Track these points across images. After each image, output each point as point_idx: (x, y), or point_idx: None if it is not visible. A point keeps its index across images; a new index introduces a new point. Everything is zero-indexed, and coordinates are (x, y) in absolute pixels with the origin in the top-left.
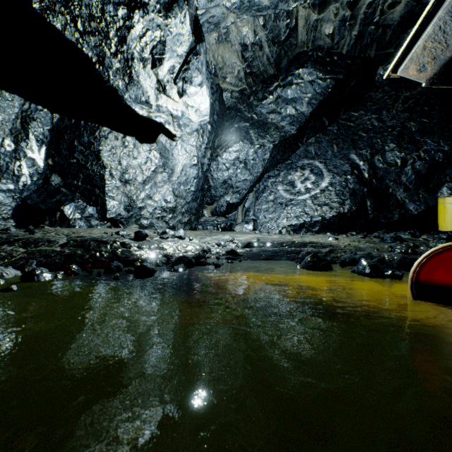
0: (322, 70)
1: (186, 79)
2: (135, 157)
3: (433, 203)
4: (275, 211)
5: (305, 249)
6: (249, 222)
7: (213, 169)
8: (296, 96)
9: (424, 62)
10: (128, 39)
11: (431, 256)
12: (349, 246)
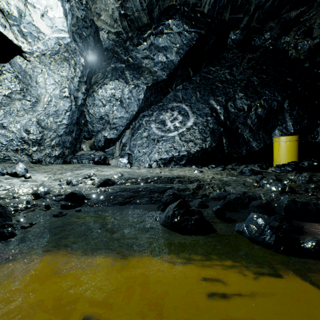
0: (188, 24)
1: None
2: None
3: (269, 141)
4: (148, 146)
5: (172, 186)
6: (124, 156)
7: (89, 105)
8: (166, 45)
9: None
10: None
11: None
12: (215, 179)
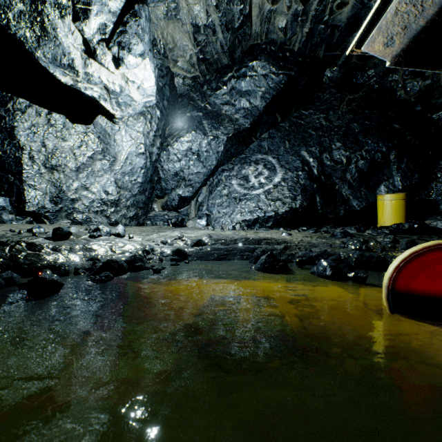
0: (275, 65)
1: (123, 45)
2: (66, 139)
3: (373, 199)
4: (229, 206)
5: (260, 246)
6: (202, 217)
7: (163, 160)
8: (250, 89)
9: (393, 33)
10: None
11: (410, 259)
12: (303, 242)
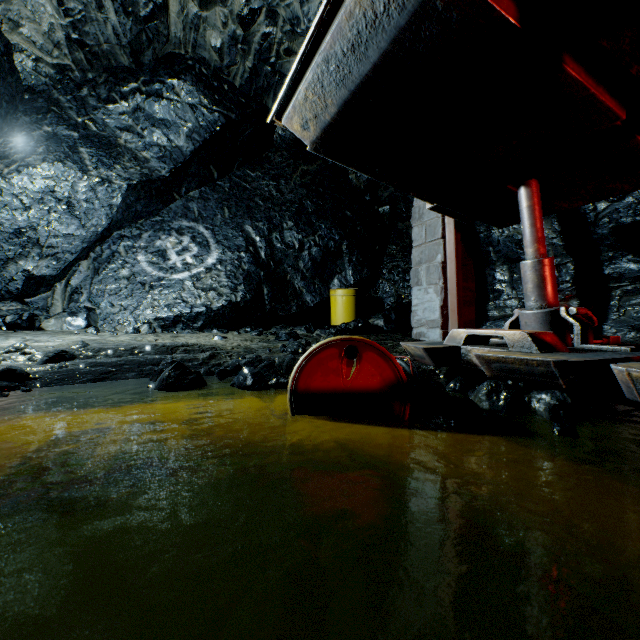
0: (208, 96)
1: None
2: None
3: (327, 294)
4: (133, 295)
5: (173, 356)
6: (79, 313)
7: None
8: (169, 118)
9: (308, 118)
10: None
11: (310, 357)
12: (239, 347)
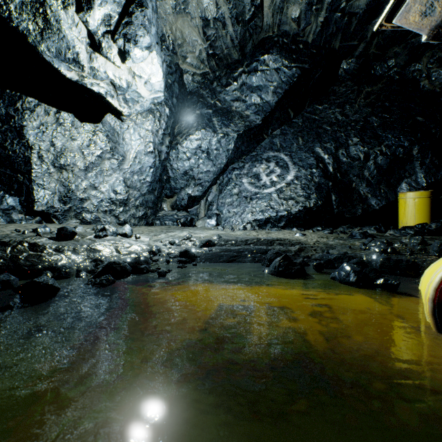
0: (288, 58)
1: (129, 37)
2: (74, 138)
3: (393, 198)
4: (240, 205)
5: (272, 248)
6: (212, 217)
7: (173, 159)
8: (261, 84)
9: None
10: None
11: None
12: (319, 243)
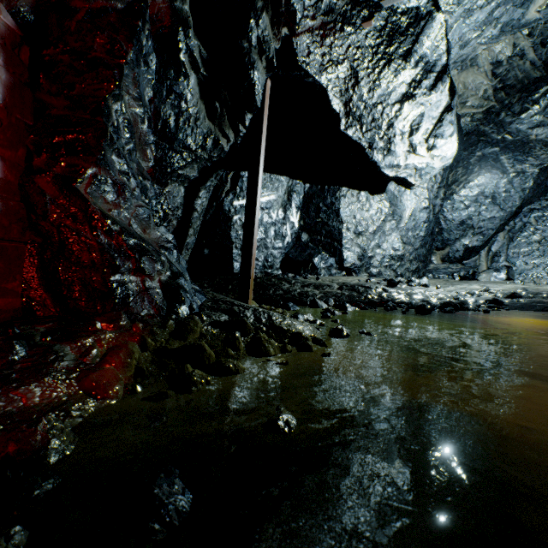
0: None
1: (438, 135)
2: (367, 209)
3: None
4: (543, 255)
5: None
6: (500, 270)
7: (446, 210)
8: None
9: None
10: (395, 124)
11: None
12: None
